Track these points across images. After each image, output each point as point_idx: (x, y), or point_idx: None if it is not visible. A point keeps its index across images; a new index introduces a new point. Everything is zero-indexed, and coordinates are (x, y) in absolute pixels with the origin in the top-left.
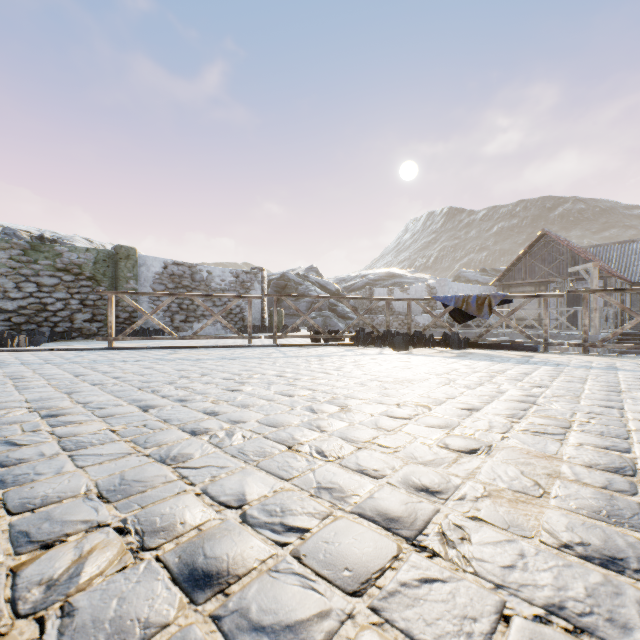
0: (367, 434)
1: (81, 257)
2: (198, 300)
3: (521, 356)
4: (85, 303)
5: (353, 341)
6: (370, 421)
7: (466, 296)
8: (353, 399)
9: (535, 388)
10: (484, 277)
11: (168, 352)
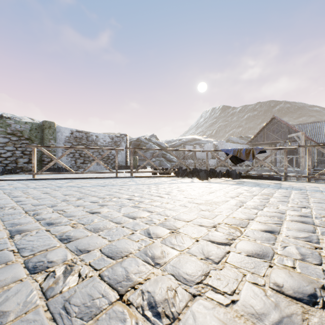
0: (198, 269)
1: (22, 127)
2: (86, 151)
3: (274, 183)
4: (24, 153)
5: (176, 174)
6: (197, 248)
7: (239, 149)
8: (180, 221)
9: (303, 209)
10: (241, 140)
11: (66, 181)
